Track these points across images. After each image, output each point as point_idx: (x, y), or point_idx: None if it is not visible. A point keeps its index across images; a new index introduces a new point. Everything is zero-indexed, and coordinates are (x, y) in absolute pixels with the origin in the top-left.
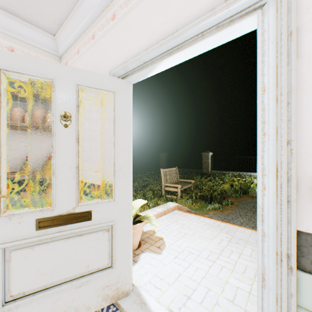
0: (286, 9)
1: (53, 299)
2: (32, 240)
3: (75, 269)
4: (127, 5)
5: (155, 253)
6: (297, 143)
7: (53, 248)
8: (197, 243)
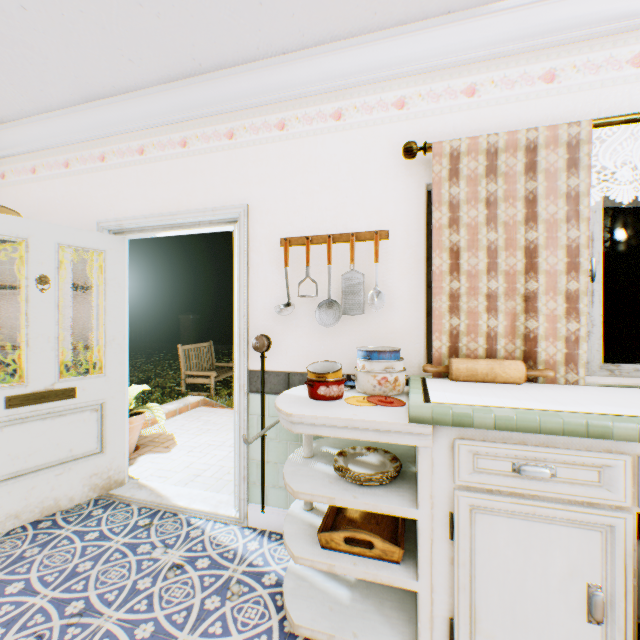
0: (244, 235)
1: (27, 487)
2: (2, 419)
3: (55, 454)
4: (124, 157)
5: (161, 453)
6: (250, 317)
7: (27, 429)
8: (222, 436)
